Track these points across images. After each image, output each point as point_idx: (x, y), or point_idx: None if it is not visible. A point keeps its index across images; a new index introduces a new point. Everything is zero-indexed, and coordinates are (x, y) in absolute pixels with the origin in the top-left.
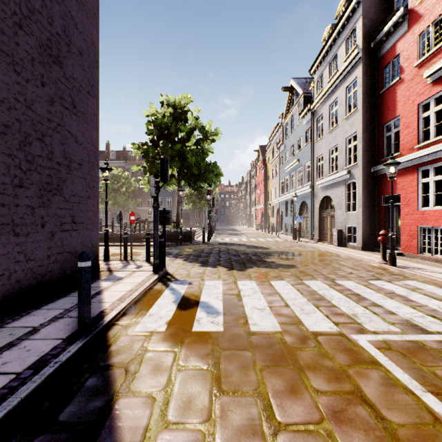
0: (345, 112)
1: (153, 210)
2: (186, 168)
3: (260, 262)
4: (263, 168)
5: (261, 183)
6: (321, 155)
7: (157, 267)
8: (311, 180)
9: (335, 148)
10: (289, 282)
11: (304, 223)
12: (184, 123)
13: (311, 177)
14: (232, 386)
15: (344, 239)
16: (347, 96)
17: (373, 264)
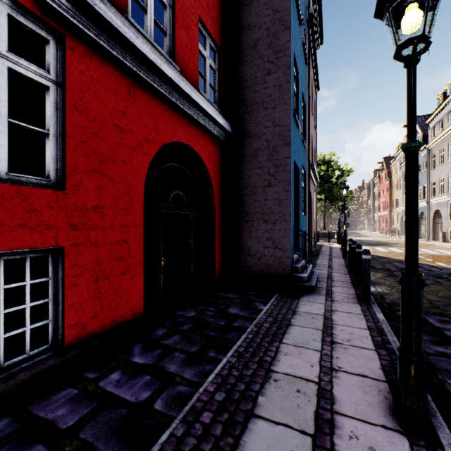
0: (447, 158)
1: (338, 223)
2: (332, 195)
3: (383, 245)
4: (387, 180)
5: (385, 192)
6: (434, 181)
7: (340, 243)
8: (426, 198)
9: (443, 179)
10: (395, 248)
11: (423, 228)
12: (333, 172)
13: (426, 195)
14: (377, 252)
15: (447, 238)
16: (449, 148)
17: (448, 247)
